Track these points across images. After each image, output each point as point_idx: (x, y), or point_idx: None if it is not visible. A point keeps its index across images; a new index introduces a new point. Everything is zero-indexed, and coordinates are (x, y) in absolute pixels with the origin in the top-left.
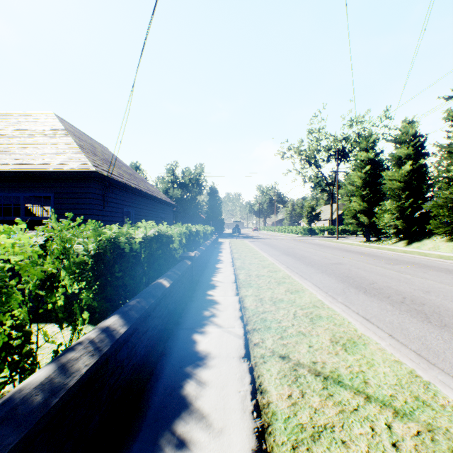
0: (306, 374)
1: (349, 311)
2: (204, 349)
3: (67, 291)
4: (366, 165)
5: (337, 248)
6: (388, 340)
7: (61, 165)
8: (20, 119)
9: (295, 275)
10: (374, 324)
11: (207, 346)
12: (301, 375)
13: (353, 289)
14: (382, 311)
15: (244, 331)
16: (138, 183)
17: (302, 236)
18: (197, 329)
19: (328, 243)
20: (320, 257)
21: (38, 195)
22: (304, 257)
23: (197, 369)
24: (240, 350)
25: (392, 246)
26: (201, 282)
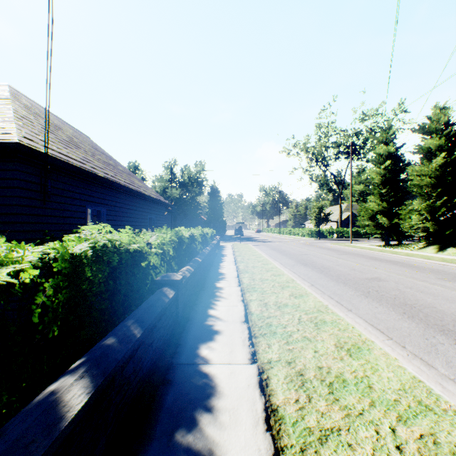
0: None
1: None
2: None
3: None
4: (385, 160)
5: (359, 255)
6: None
7: None
8: None
9: (330, 302)
10: None
11: None
12: None
13: (442, 337)
14: None
15: None
16: (115, 174)
17: (310, 239)
18: None
19: (342, 247)
20: (347, 269)
21: None
22: (326, 268)
23: None
24: None
25: (421, 252)
26: (192, 320)
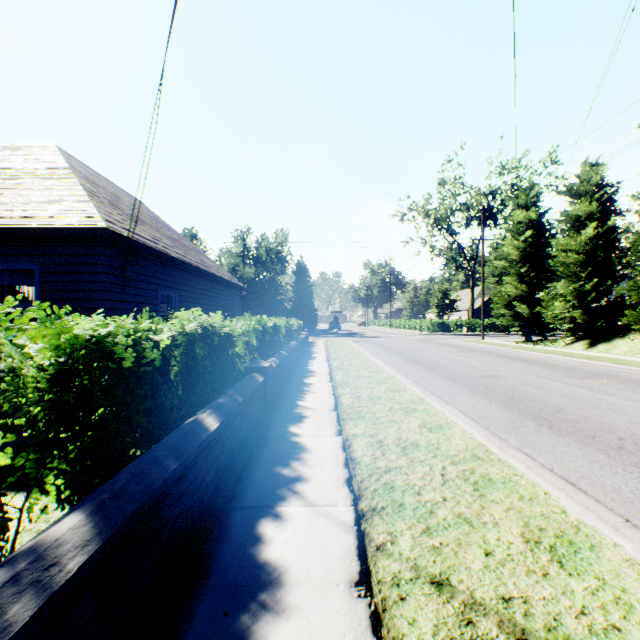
0: (496, 638)
1: (535, 466)
2: (279, 560)
3: (20, 439)
4: (525, 229)
5: (486, 352)
6: (629, 533)
7: (53, 220)
8: (2, 155)
9: (430, 396)
10: (589, 494)
11: (285, 552)
12: (485, 639)
13: (530, 422)
14: (593, 465)
15: (355, 514)
16: (185, 253)
17: (430, 334)
18: (267, 509)
19: (469, 344)
20: (464, 367)
21: (15, 267)
22: (438, 366)
23: (261, 618)
24: (349, 562)
25: (567, 349)
26: (280, 409)
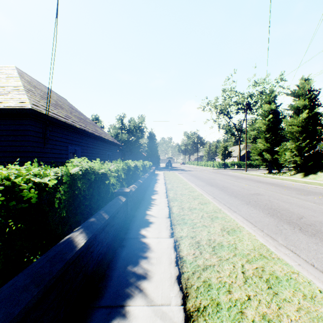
0: None
1: (301, 262)
2: None
3: None
4: (269, 114)
5: (249, 179)
6: None
7: None
8: None
9: (224, 207)
10: None
11: None
12: None
13: (287, 226)
14: None
15: (184, 315)
16: (86, 125)
17: (218, 169)
18: (118, 309)
19: (239, 174)
20: (239, 188)
21: None
22: (225, 187)
23: None
24: None
25: (292, 177)
26: (136, 216)
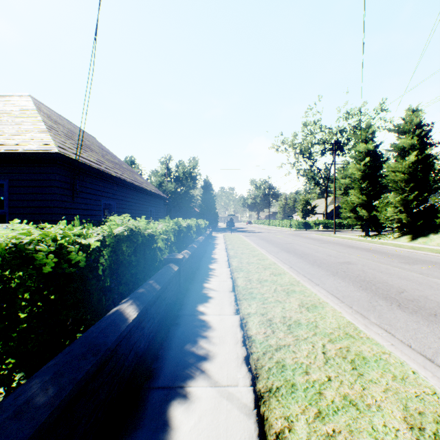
0: None
1: (396, 342)
2: None
3: None
4: (365, 157)
5: (338, 244)
6: None
7: (17, 146)
8: None
9: (303, 279)
10: None
11: None
12: None
13: (382, 301)
14: None
15: (254, 396)
16: (122, 173)
17: (297, 230)
18: (177, 389)
19: (325, 237)
20: (325, 255)
21: None
22: (306, 254)
23: None
24: None
25: (395, 241)
26: (191, 290)
